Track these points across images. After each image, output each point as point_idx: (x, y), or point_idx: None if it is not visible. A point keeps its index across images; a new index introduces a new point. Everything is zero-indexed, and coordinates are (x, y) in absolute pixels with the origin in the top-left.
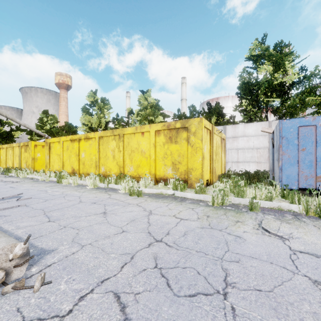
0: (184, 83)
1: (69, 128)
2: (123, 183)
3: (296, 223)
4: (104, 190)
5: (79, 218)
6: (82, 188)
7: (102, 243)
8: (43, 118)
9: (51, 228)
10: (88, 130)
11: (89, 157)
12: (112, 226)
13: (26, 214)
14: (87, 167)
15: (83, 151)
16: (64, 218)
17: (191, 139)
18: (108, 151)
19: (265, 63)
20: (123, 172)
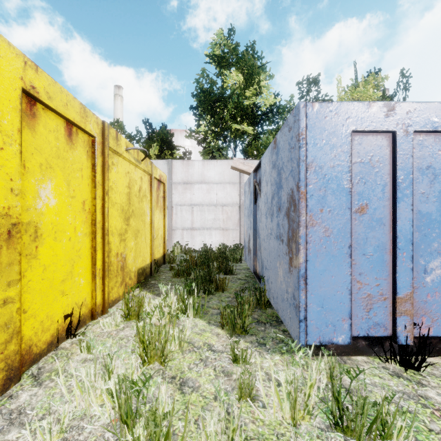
0: (119, 96)
1: None
2: None
3: None
4: None
5: None
6: None
7: None
8: None
9: None
10: None
11: None
12: None
13: None
14: None
15: None
16: None
17: None
18: None
19: (233, 72)
20: None
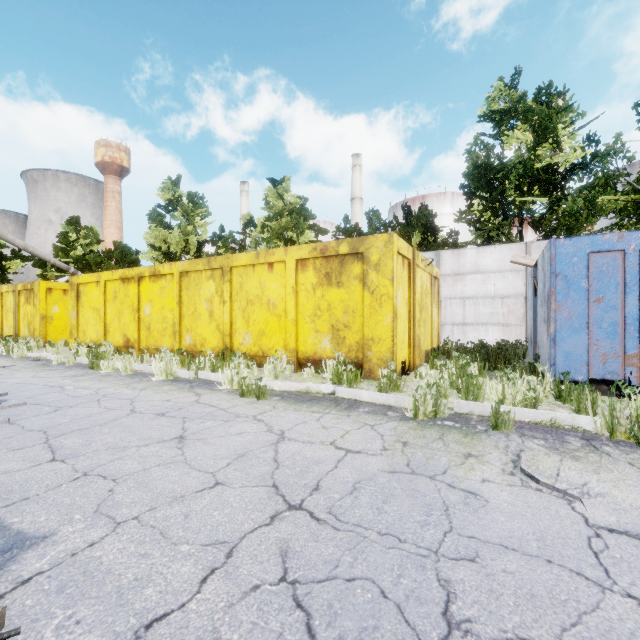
0: (357, 166)
1: (123, 254)
2: (227, 371)
3: (591, 458)
4: (188, 384)
5: (123, 453)
6: (142, 380)
7: (165, 514)
8: (69, 234)
9: (53, 479)
10: (161, 259)
11: (159, 315)
12: (192, 472)
13: (3, 444)
14: (156, 335)
15: (146, 302)
16: (89, 453)
17: (370, 277)
18: (198, 301)
19: (518, 128)
20: (230, 345)
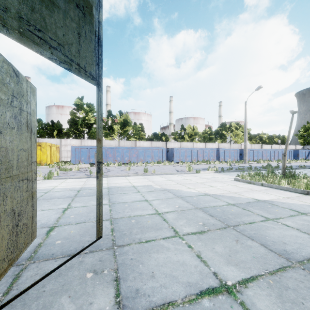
0: None
1: None
2: None
3: None
4: None
5: None
6: None
7: None
8: None
9: None
10: None
11: None
12: None
13: None
14: None
15: None
16: None
17: (42, 149)
18: None
19: (82, 111)
20: None
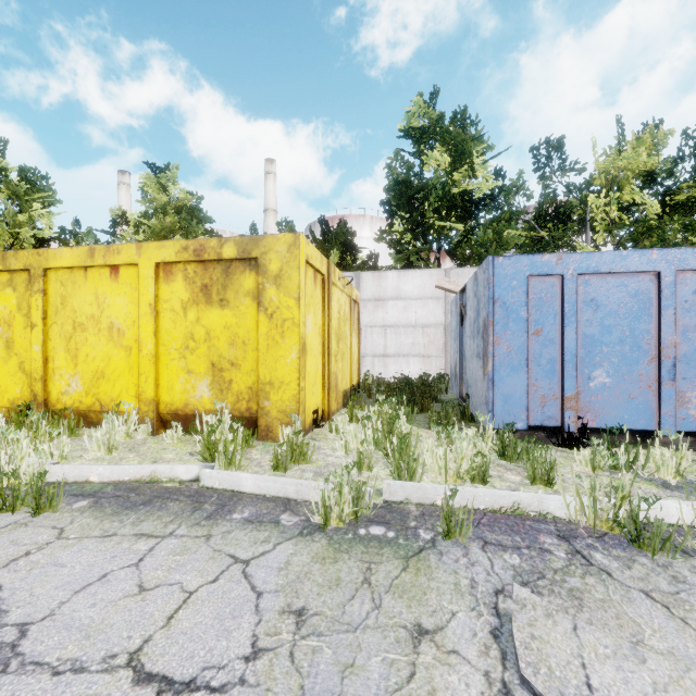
0: (271, 173)
1: None
2: None
3: (595, 591)
4: None
5: None
6: None
7: None
8: None
9: None
10: None
11: None
12: None
13: None
14: None
15: None
16: None
17: (268, 294)
18: None
19: (437, 149)
20: (42, 395)
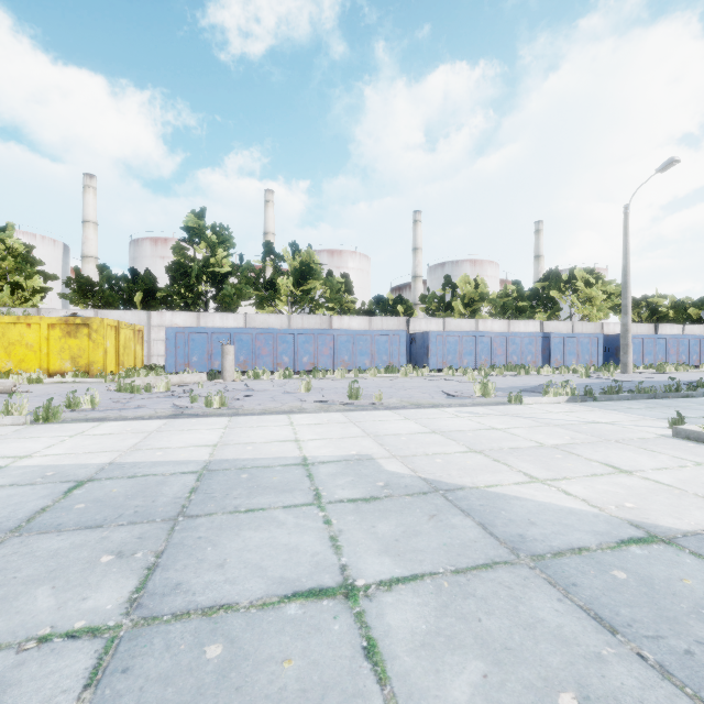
0: (91, 188)
1: None
2: (15, 376)
3: None
4: None
5: None
6: None
7: (40, 390)
8: None
9: None
10: None
11: None
12: (38, 389)
13: None
14: None
15: None
16: None
17: (93, 335)
18: None
19: (202, 243)
20: None
